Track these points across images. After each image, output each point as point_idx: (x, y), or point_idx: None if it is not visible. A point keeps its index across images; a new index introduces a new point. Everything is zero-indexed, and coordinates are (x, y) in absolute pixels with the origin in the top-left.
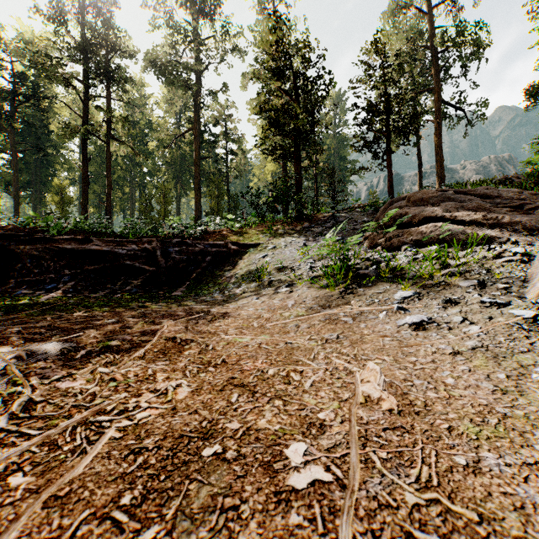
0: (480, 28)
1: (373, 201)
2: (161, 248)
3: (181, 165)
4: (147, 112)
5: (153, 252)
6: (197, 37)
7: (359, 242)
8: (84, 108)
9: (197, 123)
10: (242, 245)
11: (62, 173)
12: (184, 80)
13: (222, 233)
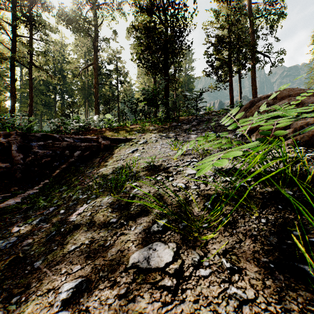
0: (283, 1)
1: (227, 106)
2: (20, 142)
3: (88, 90)
4: (62, 51)
5: (8, 146)
6: (96, 1)
7: (241, 136)
8: (13, 43)
9: (96, 60)
10: (114, 140)
11: (6, 93)
12: (86, 27)
13: (101, 130)
